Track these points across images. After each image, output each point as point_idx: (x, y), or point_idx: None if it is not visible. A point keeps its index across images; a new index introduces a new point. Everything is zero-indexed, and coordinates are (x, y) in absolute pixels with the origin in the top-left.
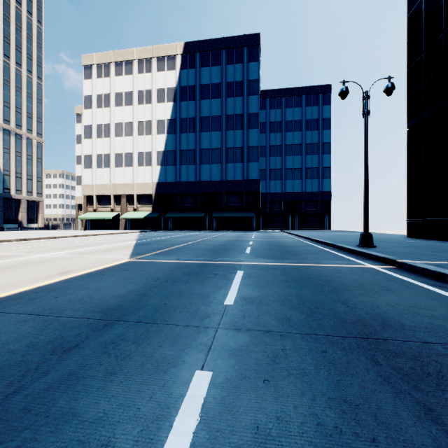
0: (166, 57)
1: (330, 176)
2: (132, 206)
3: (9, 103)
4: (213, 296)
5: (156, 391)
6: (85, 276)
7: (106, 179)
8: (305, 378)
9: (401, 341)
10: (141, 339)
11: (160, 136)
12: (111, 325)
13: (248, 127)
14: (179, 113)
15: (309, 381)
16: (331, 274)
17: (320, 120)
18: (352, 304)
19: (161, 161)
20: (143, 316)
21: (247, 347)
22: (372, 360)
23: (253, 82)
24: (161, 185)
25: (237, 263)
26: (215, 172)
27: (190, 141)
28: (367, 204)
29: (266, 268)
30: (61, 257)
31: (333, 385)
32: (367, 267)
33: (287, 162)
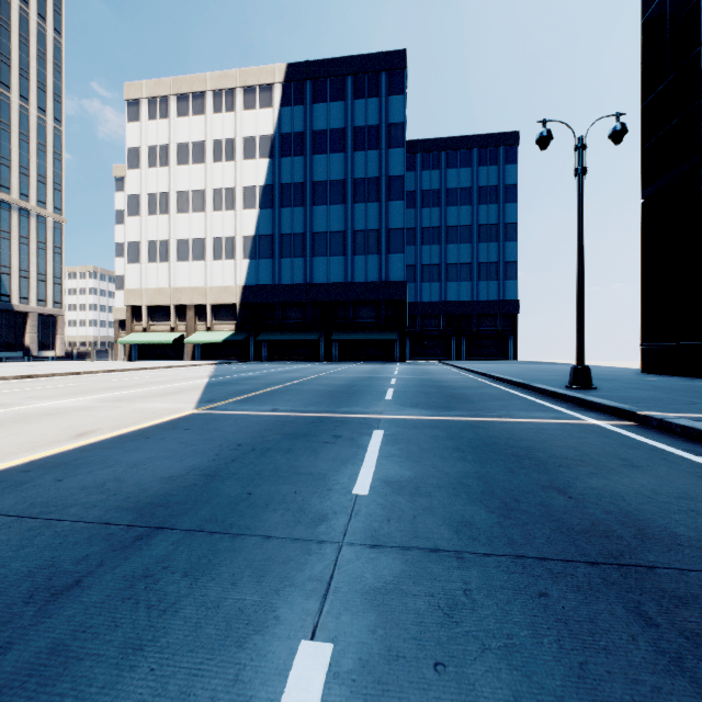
0: (259, 87)
1: (516, 276)
2: (204, 323)
3: (9, 159)
4: (334, 478)
5: (219, 694)
6: (117, 440)
7: (163, 280)
8: (516, 658)
9: (681, 570)
10: (201, 567)
11: (249, 212)
12: (148, 538)
13: (387, 197)
14: (279, 175)
15: (524, 667)
16: (530, 435)
17: (502, 188)
18: (576, 492)
19: (250, 251)
20: (208, 517)
21: (398, 585)
22: (637, 613)
23: (395, 127)
24: (250, 289)
25: (373, 417)
26: (335, 269)
27: (295, 219)
28: (583, 320)
29: (421, 425)
30: (83, 406)
31: (574, 676)
32: (589, 423)
33: (449, 253)
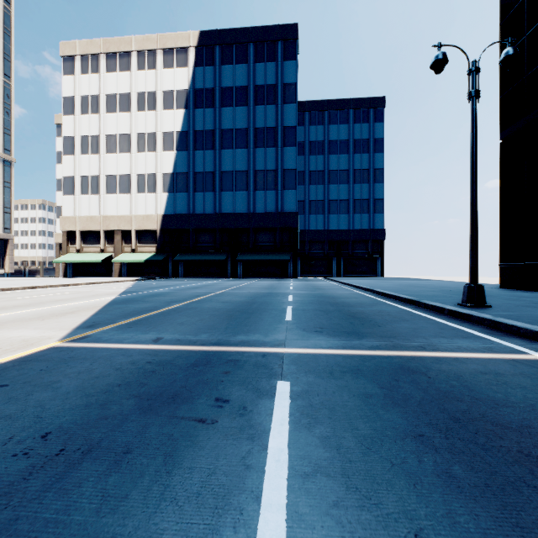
0: (176, 50)
1: (383, 210)
2: (130, 246)
3: None
4: None
5: None
6: None
7: (94, 209)
8: None
9: None
10: None
11: (167, 153)
12: None
13: (282, 144)
14: (193, 123)
15: None
16: (498, 391)
17: (372, 141)
18: None
19: (168, 186)
20: None
21: None
22: None
23: (289, 86)
24: (168, 217)
25: (273, 351)
26: (240, 202)
27: (207, 160)
28: (476, 239)
29: (338, 369)
30: None
31: None
32: None
33: (331, 191)
